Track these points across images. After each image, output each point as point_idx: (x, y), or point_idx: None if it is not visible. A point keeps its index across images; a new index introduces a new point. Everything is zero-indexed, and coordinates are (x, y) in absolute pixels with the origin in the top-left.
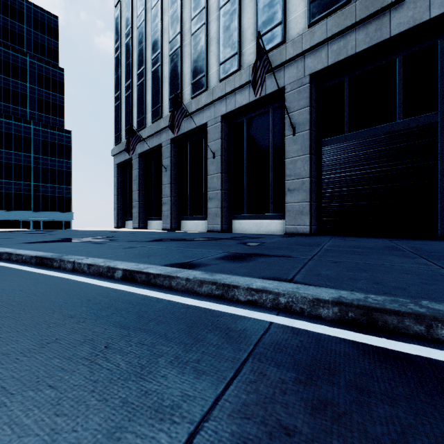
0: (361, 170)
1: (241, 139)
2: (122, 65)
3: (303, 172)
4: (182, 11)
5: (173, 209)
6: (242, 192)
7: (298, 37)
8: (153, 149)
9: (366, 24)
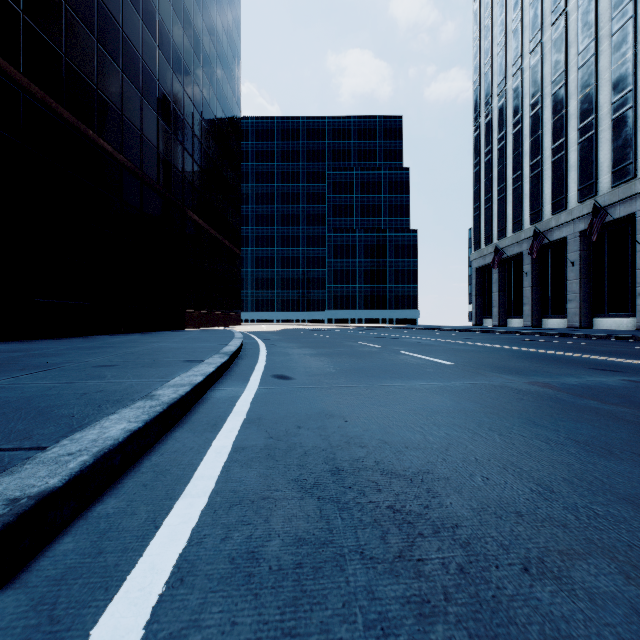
0: None
1: (602, 248)
2: (481, 179)
3: None
4: (542, 140)
5: (534, 309)
6: (602, 294)
7: None
8: (513, 256)
9: None
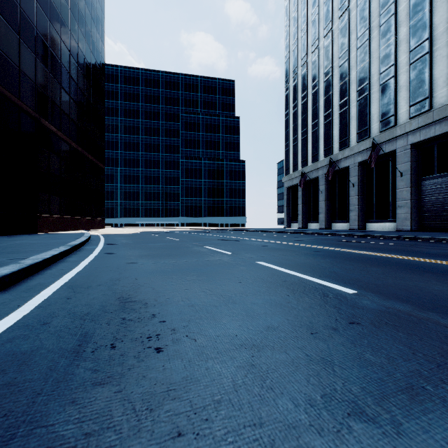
0: (444, 195)
1: (372, 175)
2: (290, 125)
3: (406, 197)
4: (332, 98)
5: (326, 216)
6: (372, 206)
7: (403, 125)
8: (312, 179)
9: (440, 122)
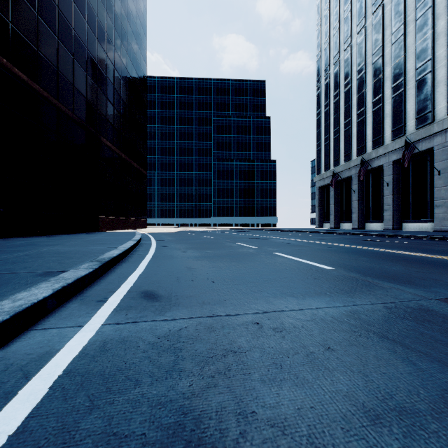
0: None
1: (408, 173)
2: (321, 124)
3: (444, 196)
4: (365, 96)
5: (359, 216)
6: (409, 206)
7: (440, 121)
8: (345, 178)
9: None
